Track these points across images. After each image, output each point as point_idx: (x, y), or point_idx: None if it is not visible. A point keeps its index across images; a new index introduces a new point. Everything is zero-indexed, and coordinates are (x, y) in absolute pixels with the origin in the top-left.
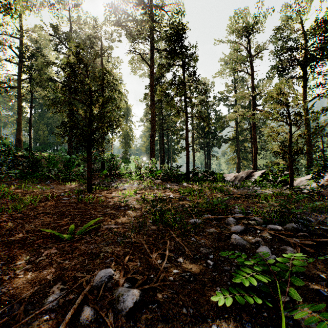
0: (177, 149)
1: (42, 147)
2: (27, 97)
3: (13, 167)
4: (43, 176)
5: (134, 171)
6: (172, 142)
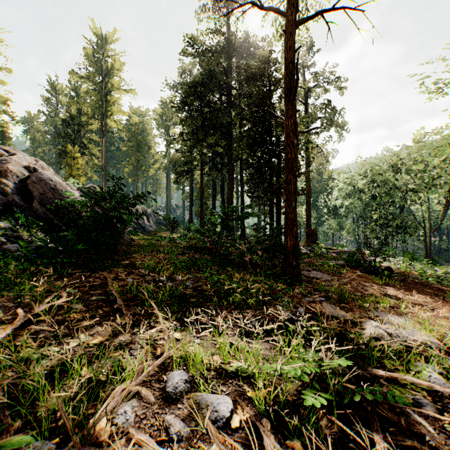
0: None
1: None
2: None
3: None
4: None
5: None
6: None
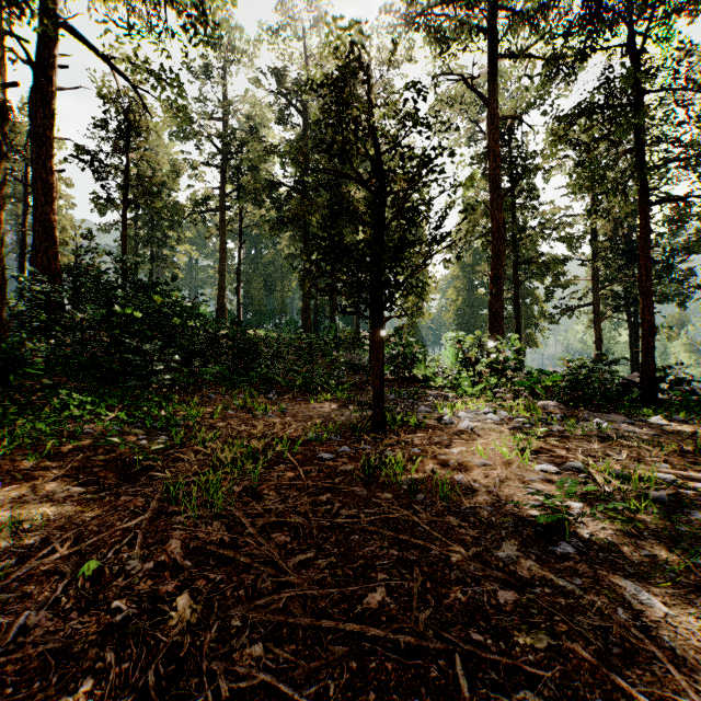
0: (539, 314)
1: (256, 319)
2: (234, 226)
3: (211, 359)
4: (263, 377)
5: (452, 371)
6: (525, 298)
